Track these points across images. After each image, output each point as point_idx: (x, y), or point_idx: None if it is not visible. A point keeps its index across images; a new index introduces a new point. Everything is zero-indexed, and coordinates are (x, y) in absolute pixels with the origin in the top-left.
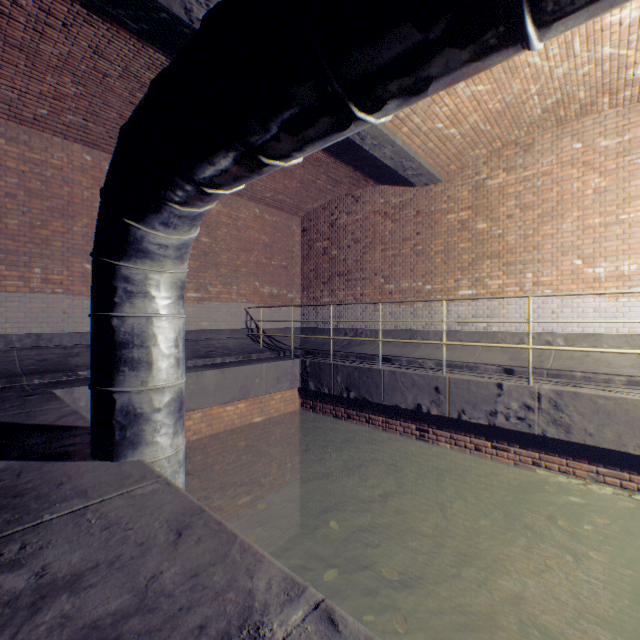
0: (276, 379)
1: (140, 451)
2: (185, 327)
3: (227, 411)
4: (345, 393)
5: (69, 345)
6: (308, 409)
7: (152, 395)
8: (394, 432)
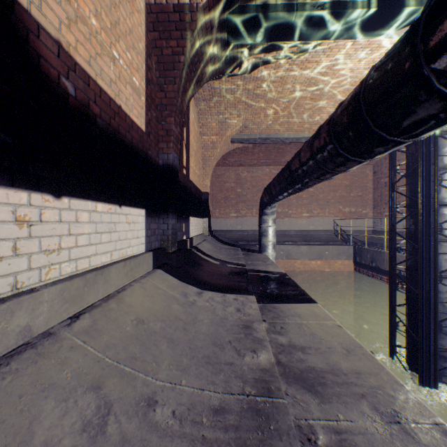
0: (337, 253)
1: (265, 252)
2: (302, 229)
3: (311, 263)
4: (370, 263)
5: None
6: (356, 271)
7: (267, 242)
8: None
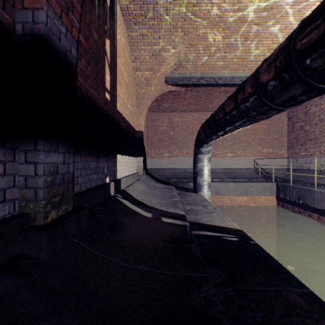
0: (261, 190)
1: (200, 192)
2: (226, 167)
3: (238, 198)
4: (296, 200)
5: (192, 171)
6: (280, 206)
7: (203, 181)
8: (323, 223)
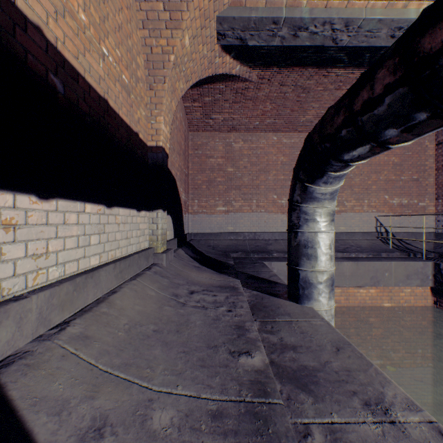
0: (404, 275)
1: (311, 302)
2: None
3: (359, 292)
4: None
5: (266, 239)
6: (442, 308)
7: (317, 274)
8: None
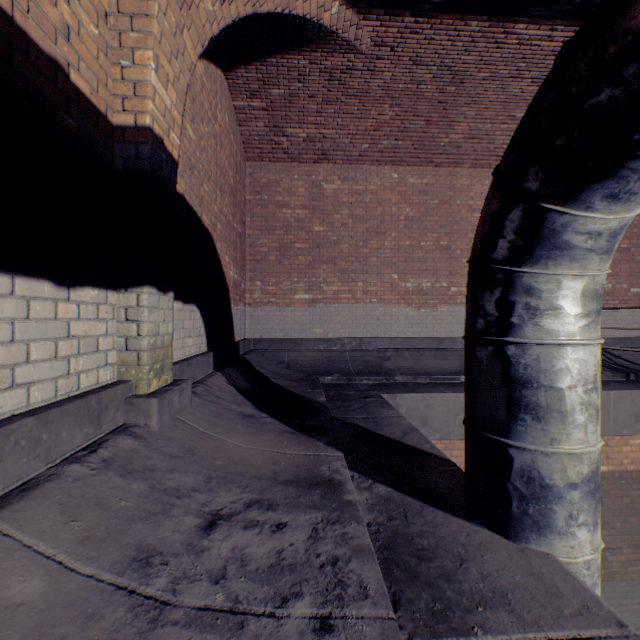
0: (631, 416)
1: (547, 540)
2: None
3: None
4: None
5: (381, 349)
6: None
7: (564, 461)
8: None
